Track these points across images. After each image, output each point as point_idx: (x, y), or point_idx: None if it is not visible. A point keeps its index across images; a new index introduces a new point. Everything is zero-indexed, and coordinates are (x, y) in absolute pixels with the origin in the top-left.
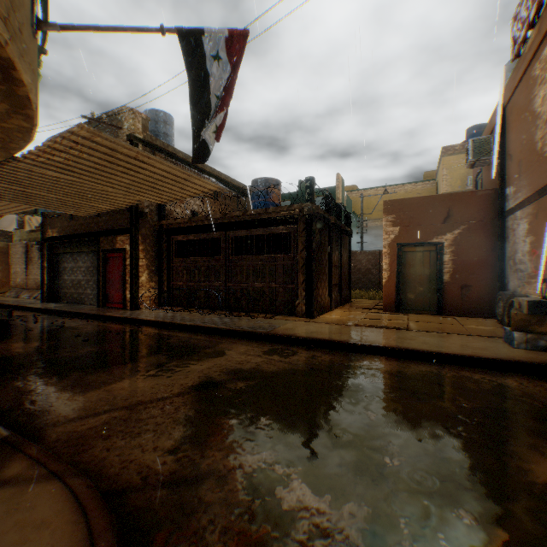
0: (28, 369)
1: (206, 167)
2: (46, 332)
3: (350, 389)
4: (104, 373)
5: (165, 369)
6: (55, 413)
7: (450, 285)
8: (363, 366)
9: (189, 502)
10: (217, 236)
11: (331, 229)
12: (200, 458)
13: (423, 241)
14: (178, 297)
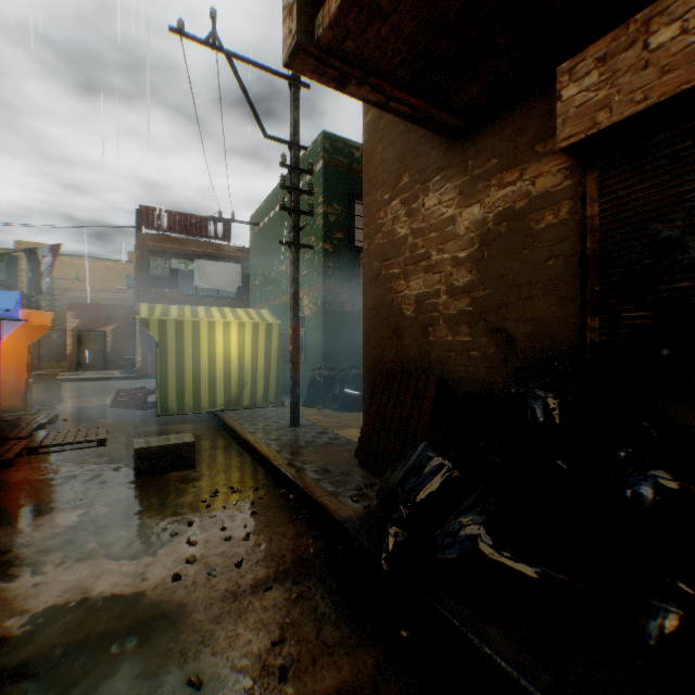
0: None
1: None
2: None
3: None
4: None
5: None
6: None
7: (113, 354)
8: None
9: None
10: None
11: None
12: None
13: (97, 329)
14: None
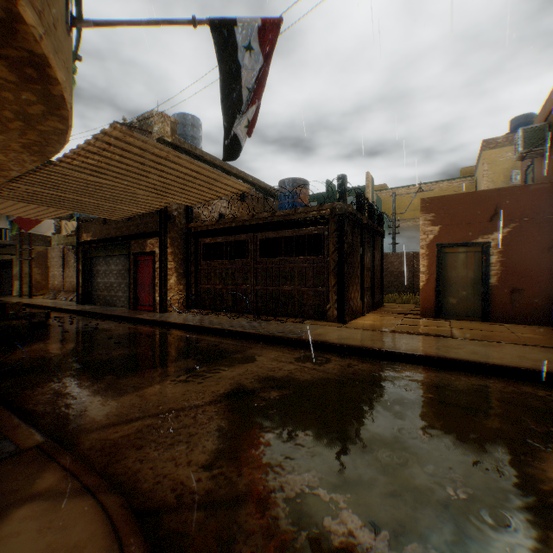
0: (63, 371)
1: (233, 169)
2: (81, 334)
3: (395, 403)
4: (136, 377)
5: (195, 375)
6: (88, 418)
7: (498, 288)
8: (406, 377)
9: (228, 528)
10: (245, 238)
11: (363, 229)
12: (237, 476)
13: (466, 241)
14: (205, 300)
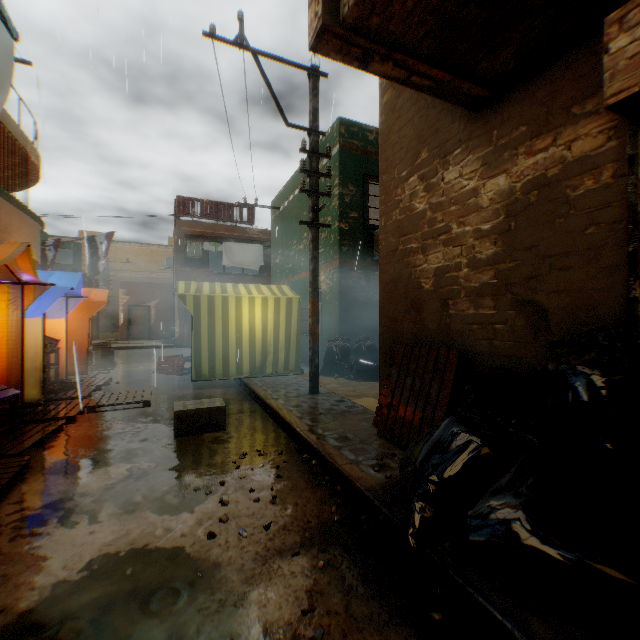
0: None
1: None
2: None
3: None
4: None
5: None
6: None
7: (155, 325)
8: None
9: None
10: None
11: None
12: None
13: (142, 304)
14: None
